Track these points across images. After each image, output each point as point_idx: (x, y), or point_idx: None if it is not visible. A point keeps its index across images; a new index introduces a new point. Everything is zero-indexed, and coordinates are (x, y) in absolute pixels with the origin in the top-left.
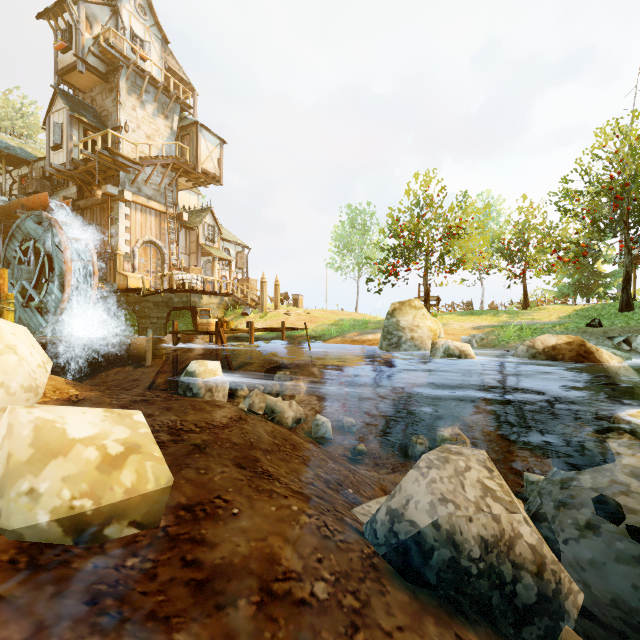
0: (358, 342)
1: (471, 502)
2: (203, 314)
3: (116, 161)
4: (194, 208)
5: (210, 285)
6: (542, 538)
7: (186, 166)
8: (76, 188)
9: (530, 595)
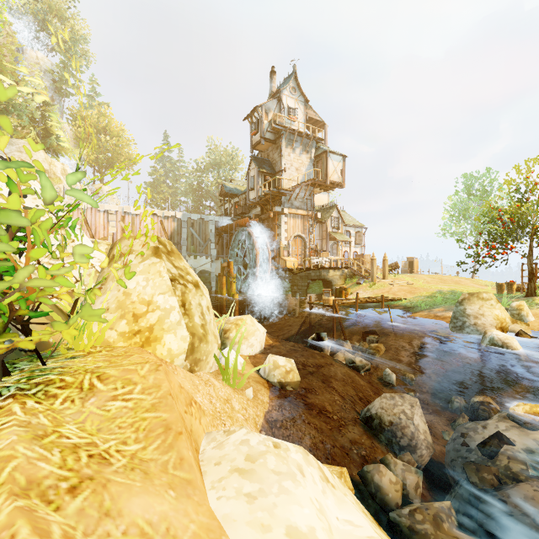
0: (439, 318)
1: (393, 411)
2: (326, 293)
3: (280, 192)
4: (325, 206)
5: (334, 263)
6: (428, 436)
7: (319, 182)
8: (260, 208)
9: (404, 443)
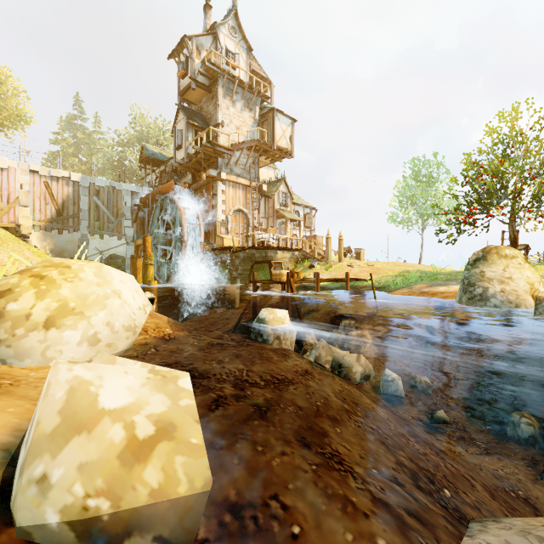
0: (428, 294)
1: None
2: (276, 266)
3: (215, 150)
4: (271, 180)
5: (283, 242)
6: None
7: (265, 146)
8: (191, 175)
9: None
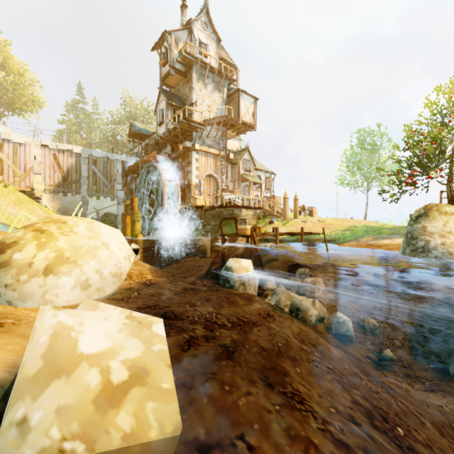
0: (374, 246)
1: None
2: (241, 222)
3: (190, 125)
4: (237, 150)
5: (247, 202)
6: None
7: (231, 121)
8: (170, 147)
9: None
